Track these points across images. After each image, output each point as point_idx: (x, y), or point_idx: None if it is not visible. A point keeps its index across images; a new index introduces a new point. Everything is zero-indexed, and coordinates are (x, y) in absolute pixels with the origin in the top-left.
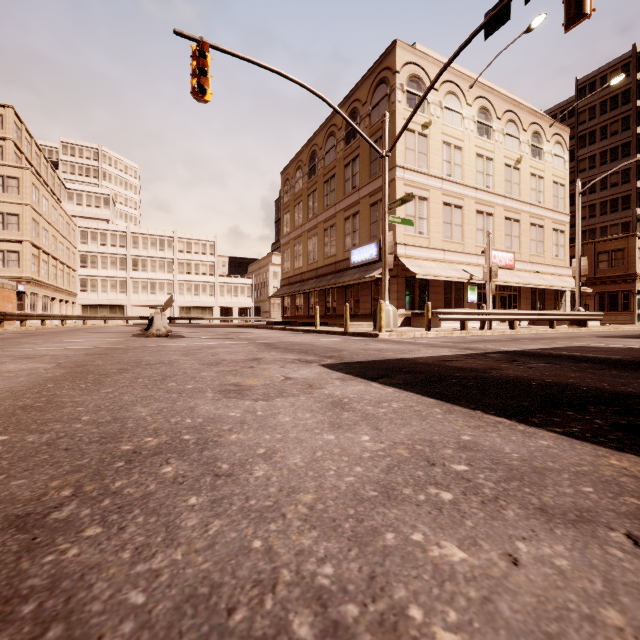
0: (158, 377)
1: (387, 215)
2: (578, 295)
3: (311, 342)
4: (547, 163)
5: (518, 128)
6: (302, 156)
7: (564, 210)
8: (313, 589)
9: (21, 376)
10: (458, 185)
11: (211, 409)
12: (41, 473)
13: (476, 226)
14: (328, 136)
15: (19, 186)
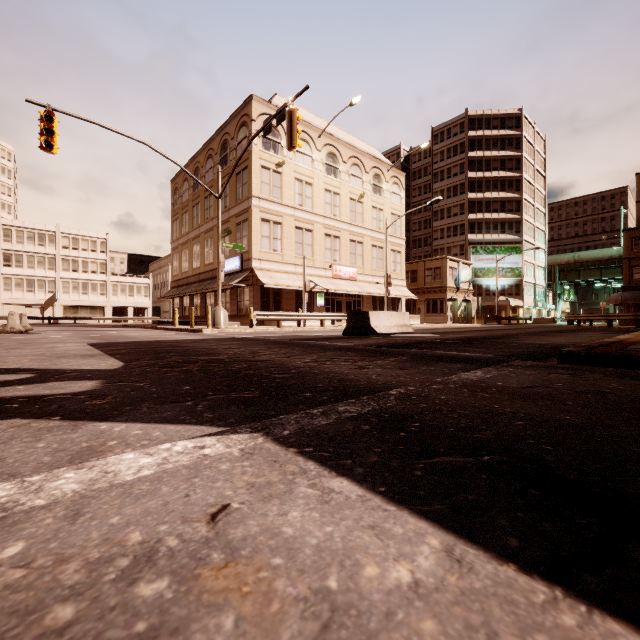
0: None
1: (220, 242)
2: (386, 302)
3: (133, 335)
4: (386, 199)
5: (361, 170)
6: (188, 169)
7: (401, 235)
8: None
9: None
10: (309, 213)
11: None
12: None
13: (325, 246)
14: (208, 157)
15: None
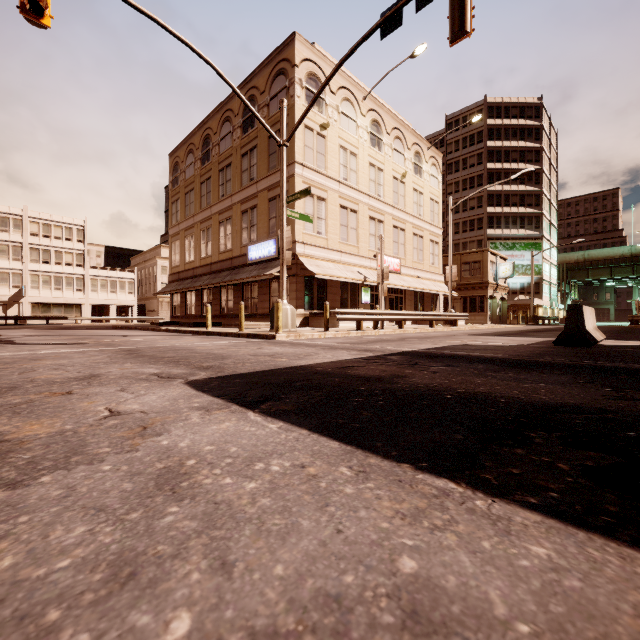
0: None
1: (285, 208)
2: (450, 298)
3: (193, 347)
4: (426, 181)
5: (404, 146)
6: (194, 139)
7: (438, 224)
8: None
9: None
10: (354, 190)
11: None
12: None
13: (369, 231)
14: (224, 121)
15: None
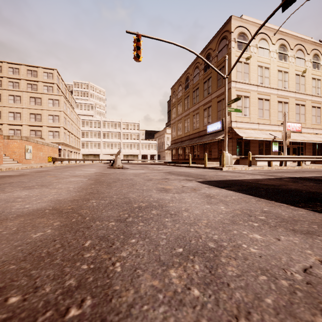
0: (130, 184)
1: (227, 107)
2: None
3: (189, 171)
4: None
5: (304, 53)
6: (181, 79)
7: None
8: (212, 239)
9: (80, 183)
10: (267, 88)
11: (158, 196)
12: (114, 210)
13: (277, 110)
14: (195, 68)
15: (59, 103)
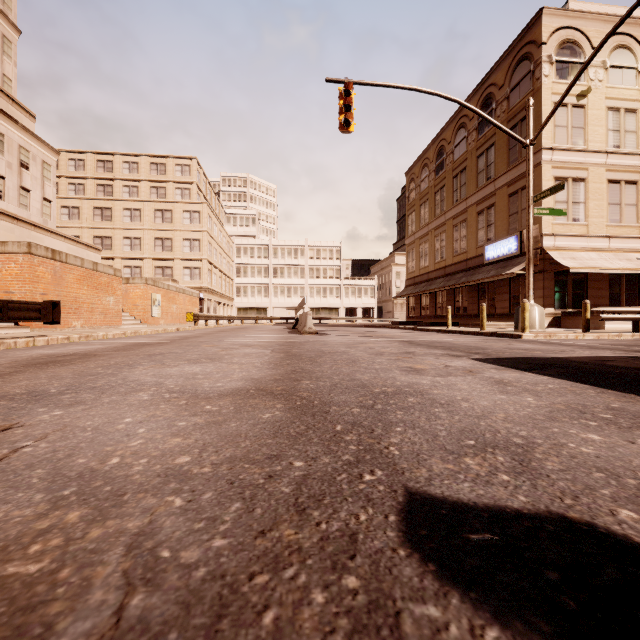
0: (348, 360)
1: (531, 208)
2: None
3: (449, 341)
4: None
5: None
6: (428, 153)
7: None
8: (518, 435)
9: (263, 356)
10: (631, 156)
11: (407, 379)
12: (348, 395)
13: None
14: (458, 129)
15: (200, 217)
